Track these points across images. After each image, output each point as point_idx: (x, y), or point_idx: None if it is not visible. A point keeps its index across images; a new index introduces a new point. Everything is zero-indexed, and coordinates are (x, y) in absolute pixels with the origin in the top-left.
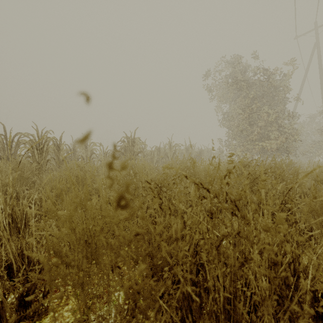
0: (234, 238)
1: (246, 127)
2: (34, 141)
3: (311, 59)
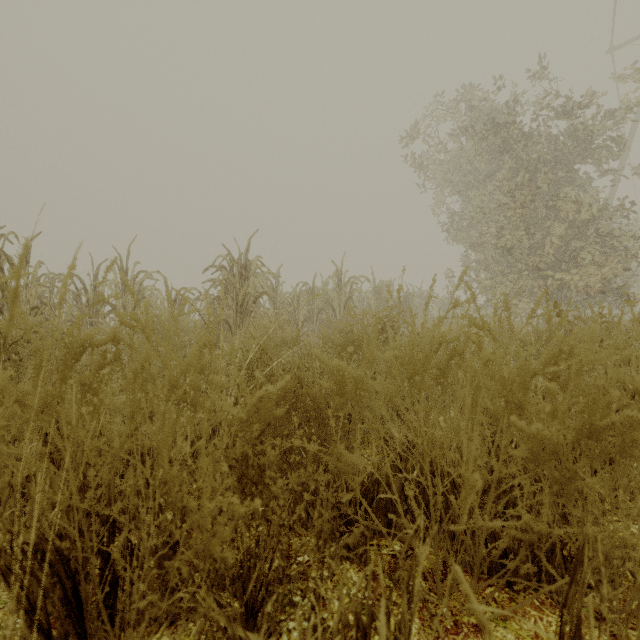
0: None
1: (520, 237)
2: None
3: None
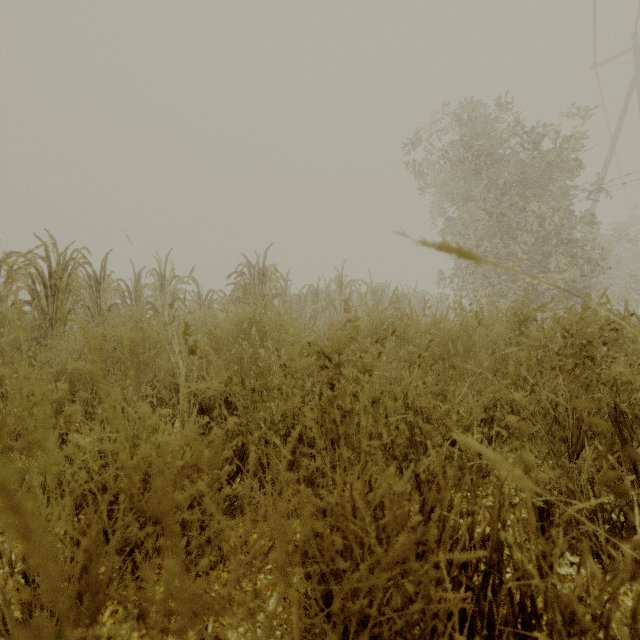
0: (540, 512)
1: (498, 246)
2: (39, 267)
3: (625, 110)
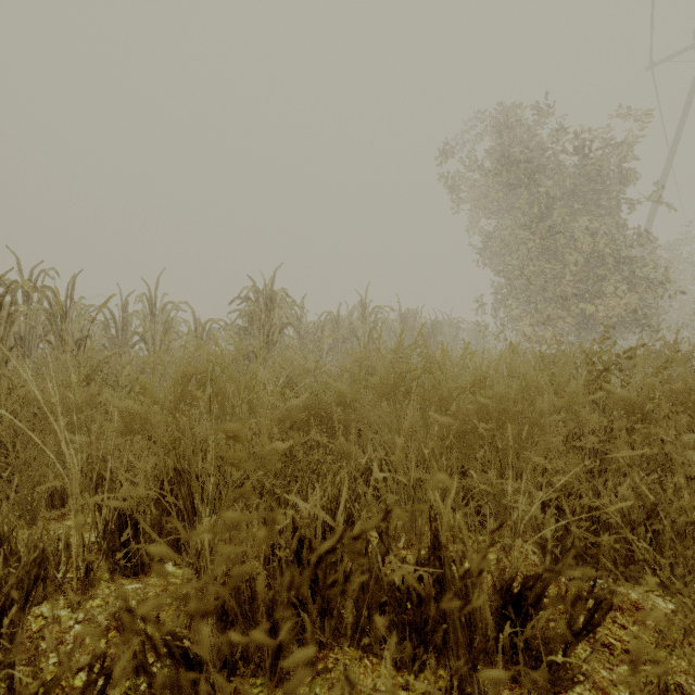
0: None
1: (545, 266)
2: None
3: (685, 114)
